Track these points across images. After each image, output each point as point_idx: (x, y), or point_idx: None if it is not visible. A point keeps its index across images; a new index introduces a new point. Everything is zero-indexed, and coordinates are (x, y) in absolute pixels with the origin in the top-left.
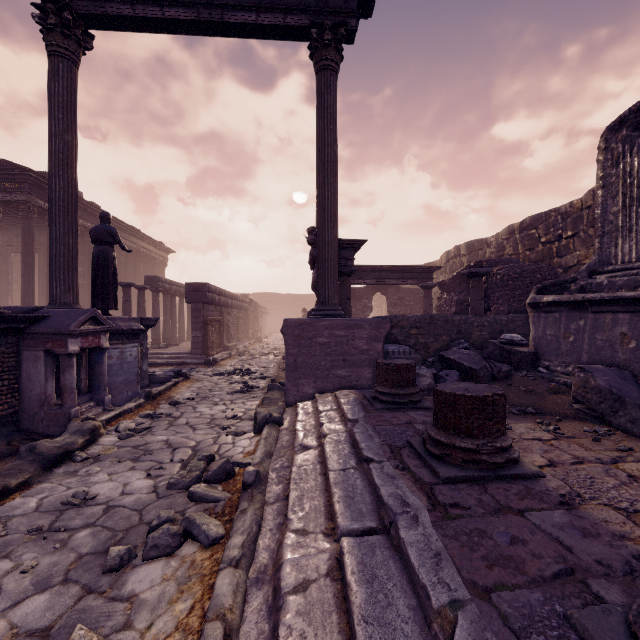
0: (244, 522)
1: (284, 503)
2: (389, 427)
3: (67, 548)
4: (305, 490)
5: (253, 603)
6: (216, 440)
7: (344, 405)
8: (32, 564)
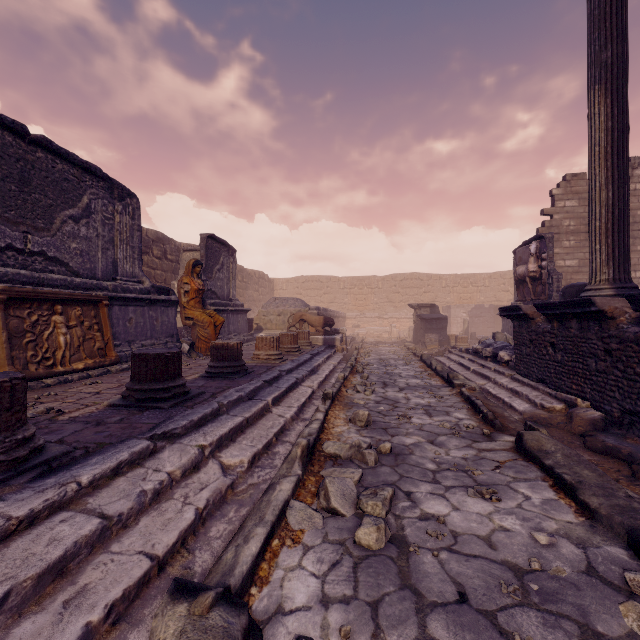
0: (310, 430)
1: (281, 438)
2: (147, 420)
3: (429, 459)
4: (265, 430)
5: (308, 416)
6: (377, 635)
7: (84, 476)
8: (437, 452)
